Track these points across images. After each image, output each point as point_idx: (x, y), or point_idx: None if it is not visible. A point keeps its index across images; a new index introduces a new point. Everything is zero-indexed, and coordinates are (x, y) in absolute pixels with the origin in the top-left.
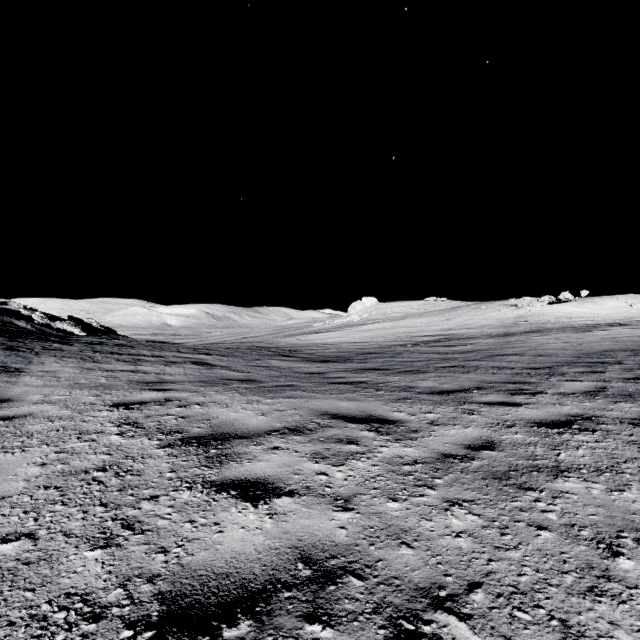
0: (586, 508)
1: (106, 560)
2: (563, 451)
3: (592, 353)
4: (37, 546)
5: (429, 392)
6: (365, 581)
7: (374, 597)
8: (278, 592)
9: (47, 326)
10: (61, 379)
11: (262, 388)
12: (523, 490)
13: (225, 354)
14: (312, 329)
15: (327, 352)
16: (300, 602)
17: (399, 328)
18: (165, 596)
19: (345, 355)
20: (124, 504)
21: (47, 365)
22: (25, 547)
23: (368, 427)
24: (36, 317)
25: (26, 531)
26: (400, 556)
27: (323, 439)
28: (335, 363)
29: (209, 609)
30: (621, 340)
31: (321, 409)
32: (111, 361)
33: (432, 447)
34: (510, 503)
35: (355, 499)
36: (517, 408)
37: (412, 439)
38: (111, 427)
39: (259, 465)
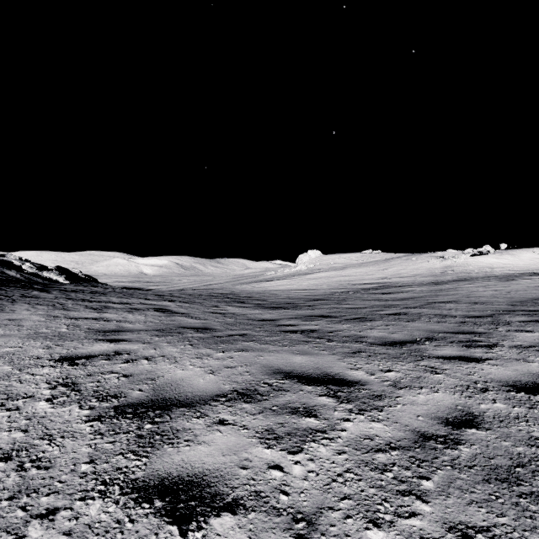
0: None
1: None
2: None
3: (524, 301)
4: None
5: (381, 343)
6: None
7: None
8: None
9: (35, 275)
10: (23, 328)
11: (215, 338)
12: None
13: (187, 300)
14: (265, 277)
15: (278, 299)
16: None
17: (341, 277)
18: None
19: (294, 302)
20: (5, 527)
21: (17, 313)
22: None
23: (326, 391)
24: (26, 267)
25: None
26: None
27: (276, 408)
28: (286, 310)
29: None
30: None
31: (274, 365)
32: (79, 308)
33: (404, 422)
34: None
35: (321, 520)
36: (481, 365)
37: (378, 409)
38: (44, 389)
39: (198, 451)
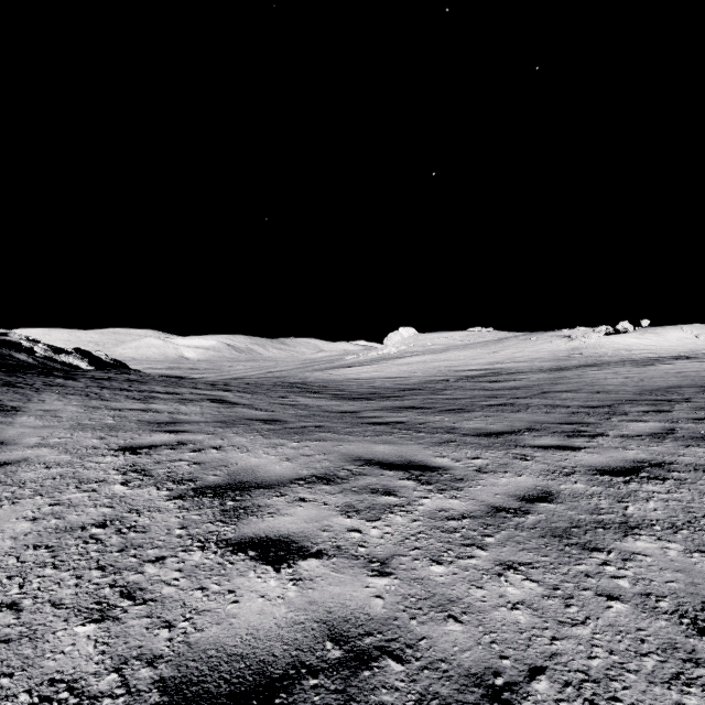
0: (663, 573)
1: (100, 637)
2: (631, 504)
3: (656, 390)
4: (20, 619)
5: (475, 434)
6: (406, 665)
7: (417, 686)
8: (302, 679)
9: (51, 359)
10: (62, 419)
11: (287, 429)
12: (588, 551)
13: (247, 390)
14: (344, 363)
15: (360, 388)
16: (328, 692)
17: (440, 361)
18: (167, 683)
19: (380, 392)
20: (125, 567)
21: (48, 403)
22: (6, 621)
23: (407, 475)
24: (39, 349)
25: (8, 601)
26: (447, 633)
27: (356, 489)
28: (369, 401)
29: (219, 701)
30: (687, 375)
31: (354, 454)
32: (120, 398)
33: (481, 499)
34: (574, 567)
35: (393, 561)
36: (576, 453)
37: (458, 489)
38: (115, 475)
39: (282, 520)
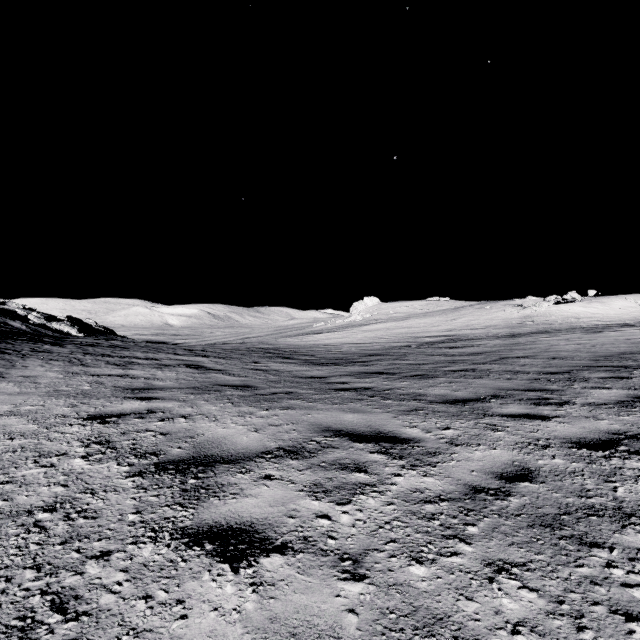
0: None
1: None
2: (619, 484)
3: (609, 356)
4: None
5: (442, 401)
6: None
7: None
8: None
9: (43, 326)
10: (40, 385)
11: (258, 396)
12: (586, 546)
13: (223, 356)
14: (313, 329)
15: (329, 354)
16: None
17: (402, 328)
18: None
19: (347, 357)
20: (64, 566)
21: (30, 369)
22: None
23: (377, 448)
24: (32, 317)
25: None
26: None
27: (325, 464)
28: (337, 366)
29: None
30: (637, 342)
31: (322, 423)
32: (100, 364)
33: (456, 476)
34: (575, 569)
35: (367, 559)
36: (546, 422)
37: (431, 465)
38: (78, 447)
39: (245, 503)
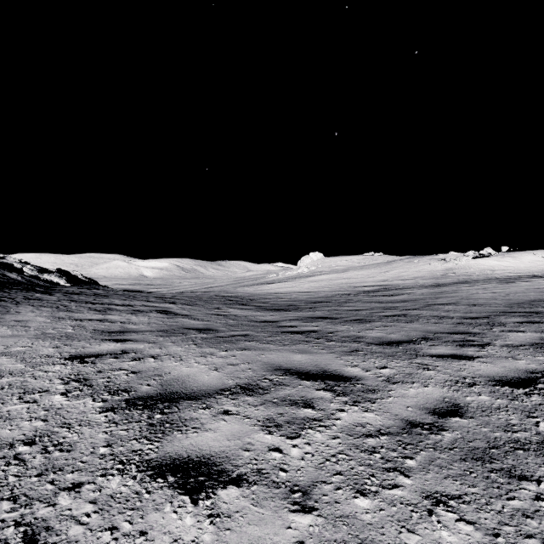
0: None
1: None
2: (541, 419)
3: (522, 303)
4: None
5: (378, 343)
6: None
7: None
8: None
9: (36, 277)
10: (30, 329)
11: (218, 338)
12: (516, 479)
13: (189, 303)
14: (267, 280)
15: (280, 301)
16: None
17: (342, 279)
18: None
19: (296, 304)
20: (38, 497)
21: (22, 314)
22: None
23: (323, 385)
24: (27, 270)
25: None
26: None
27: (276, 401)
28: (287, 311)
29: None
30: None
31: (274, 363)
32: (83, 310)
33: (394, 412)
34: (507, 502)
35: (315, 491)
36: (471, 362)
37: (371, 401)
38: (58, 384)
39: (205, 436)
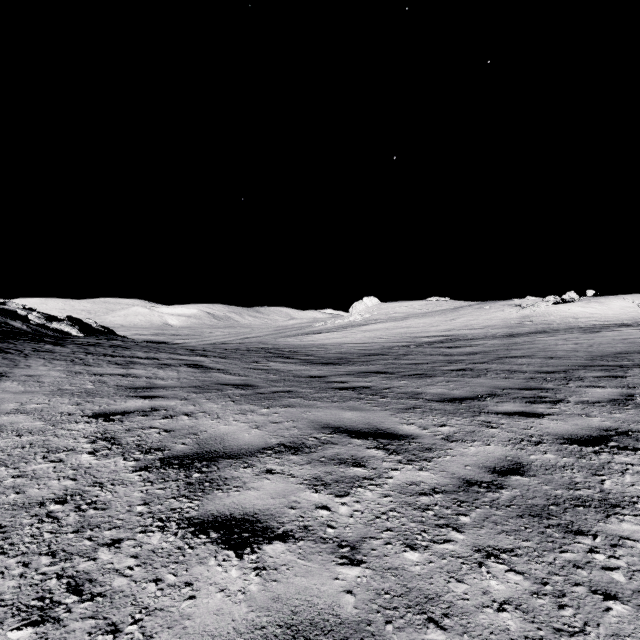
0: None
1: None
2: (607, 477)
3: (606, 355)
4: None
5: (439, 399)
6: None
7: None
8: None
9: (44, 326)
10: (44, 384)
11: (258, 395)
12: (572, 534)
13: (223, 356)
14: (313, 329)
15: (328, 353)
16: None
17: (401, 328)
18: None
19: (347, 357)
20: (77, 552)
21: (33, 368)
22: None
23: (375, 444)
24: (33, 317)
25: None
26: None
27: (324, 459)
28: (337, 365)
29: None
30: (634, 341)
31: (322, 421)
32: (102, 364)
33: (451, 470)
34: (560, 554)
35: (364, 546)
36: (540, 420)
37: (427, 460)
38: (84, 443)
39: (248, 495)
